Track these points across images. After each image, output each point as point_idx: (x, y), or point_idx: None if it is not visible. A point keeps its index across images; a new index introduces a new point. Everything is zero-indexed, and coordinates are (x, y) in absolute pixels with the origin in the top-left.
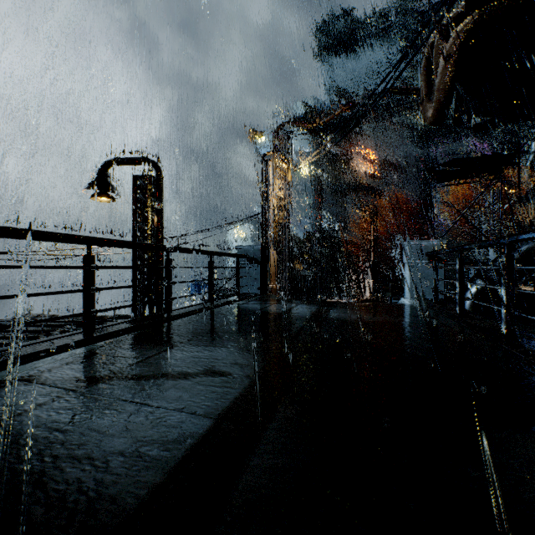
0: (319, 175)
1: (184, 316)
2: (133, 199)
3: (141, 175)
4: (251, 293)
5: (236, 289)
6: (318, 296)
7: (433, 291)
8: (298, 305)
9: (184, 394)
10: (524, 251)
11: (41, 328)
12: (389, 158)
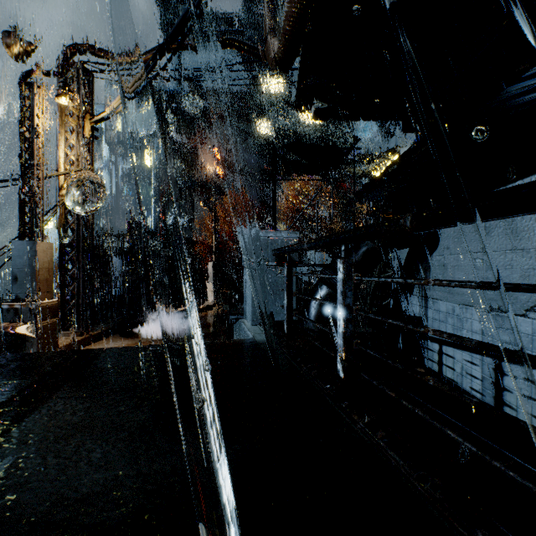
0: (162, 164)
1: None
2: None
3: None
4: None
5: None
6: (143, 307)
7: (285, 313)
8: None
9: None
10: (364, 252)
11: None
12: (233, 161)
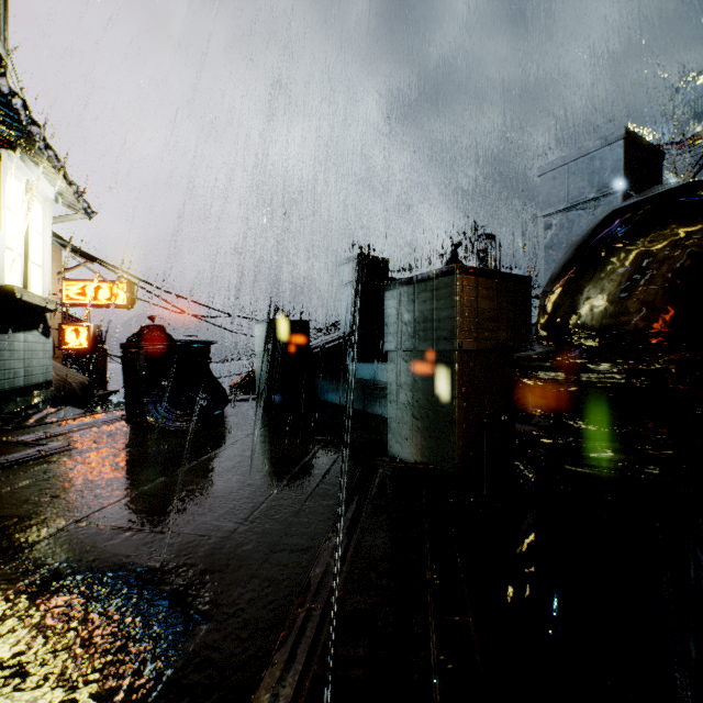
0: None
1: None
2: None
3: (483, 249)
4: None
5: None
6: None
7: None
8: None
9: None
10: None
11: None
12: None
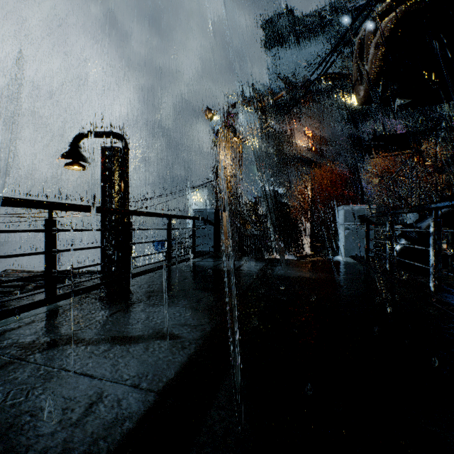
0: (265, 148)
1: (143, 274)
2: (102, 168)
3: (109, 147)
4: (206, 251)
5: (193, 248)
6: (264, 252)
7: (365, 249)
8: (246, 262)
9: (130, 361)
10: (441, 214)
11: (16, 283)
12: (324, 135)
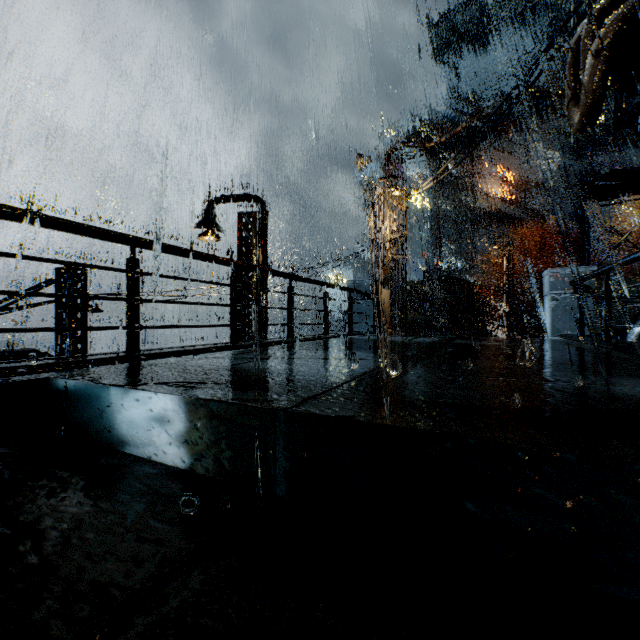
0: (438, 203)
1: (306, 340)
2: (238, 237)
3: (246, 212)
4: (363, 331)
5: (349, 325)
6: None
7: (577, 323)
8: (417, 338)
9: (339, 363)
10: None
11: None
12: (531, 177)
